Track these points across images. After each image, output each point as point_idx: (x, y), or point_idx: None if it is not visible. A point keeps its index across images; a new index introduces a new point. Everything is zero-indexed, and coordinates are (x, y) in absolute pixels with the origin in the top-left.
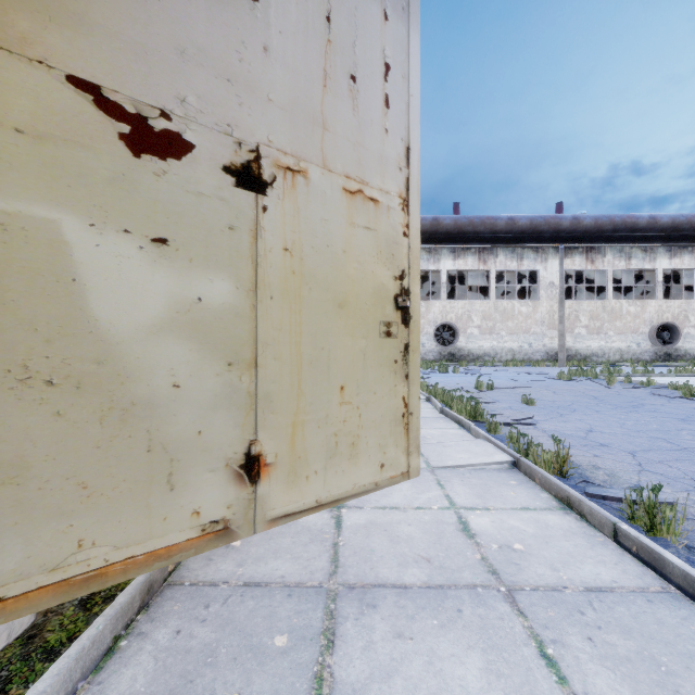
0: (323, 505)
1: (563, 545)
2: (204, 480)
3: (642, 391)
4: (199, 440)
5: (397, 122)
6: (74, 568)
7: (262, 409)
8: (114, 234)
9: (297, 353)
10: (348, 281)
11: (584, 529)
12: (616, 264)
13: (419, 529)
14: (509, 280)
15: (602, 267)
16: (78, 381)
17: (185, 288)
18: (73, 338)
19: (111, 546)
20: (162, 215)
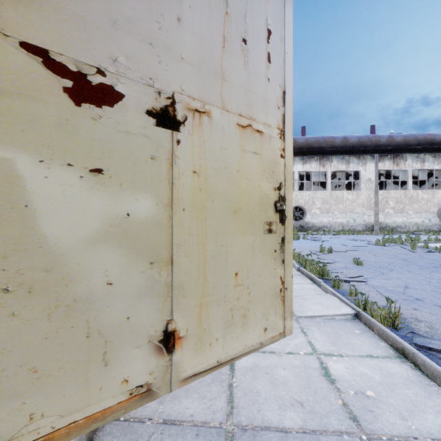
0: (222, 364)
1: (405, 393)
2: (132, 355)
3: (437, 254)
4: (127, 324)
5: (276, 73)
6: (26, 437)
7: (176, 296)
8: (59, 167)
9: (202, 250)
10: (240, 193)
11: (420, 378)
12: (414, 166)
13: (292, 373)
14: (340, 177)
15: (404, 168)
16: (30, 287)
17: (116, 206)
18: (25, 252)
19: (57, 416)
20: (98, 150)
